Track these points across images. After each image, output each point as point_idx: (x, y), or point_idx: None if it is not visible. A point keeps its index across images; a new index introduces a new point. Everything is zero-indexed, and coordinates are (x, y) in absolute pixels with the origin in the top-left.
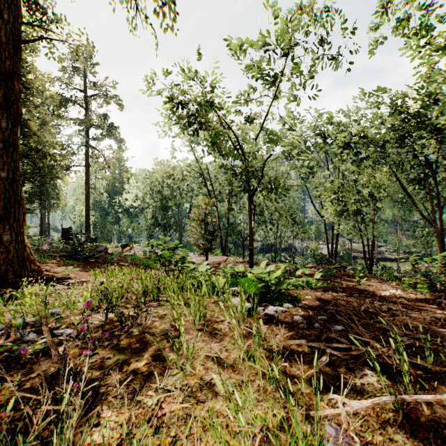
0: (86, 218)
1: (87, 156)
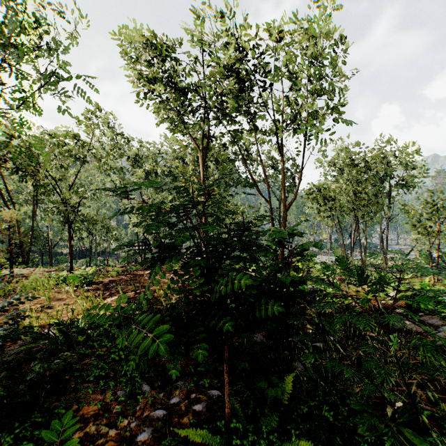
0: None
1: None
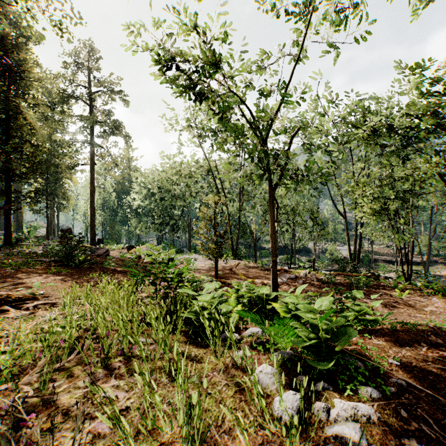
0: (92, 218)
1: (92, 154)
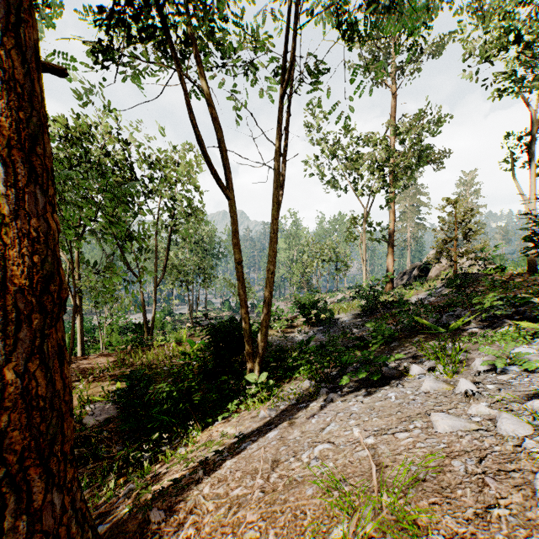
0: None
1: None
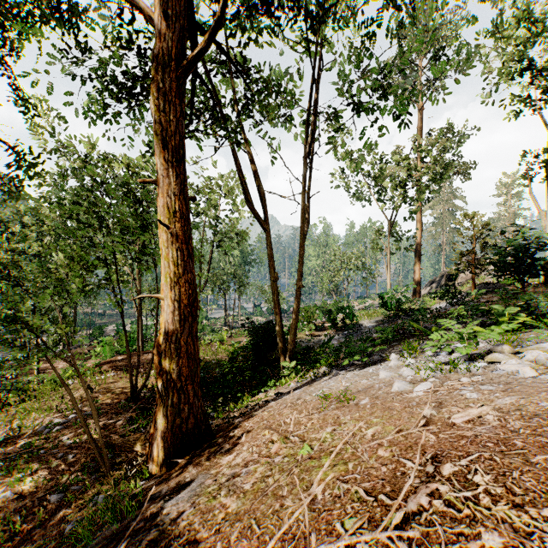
0: None
1: None
